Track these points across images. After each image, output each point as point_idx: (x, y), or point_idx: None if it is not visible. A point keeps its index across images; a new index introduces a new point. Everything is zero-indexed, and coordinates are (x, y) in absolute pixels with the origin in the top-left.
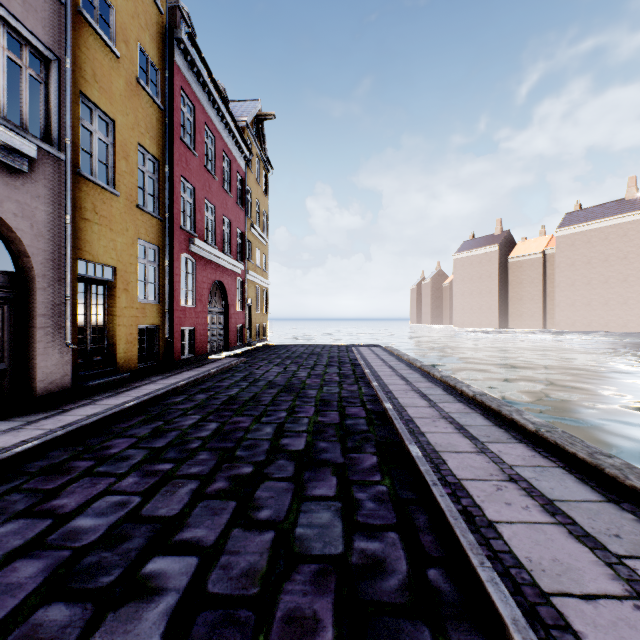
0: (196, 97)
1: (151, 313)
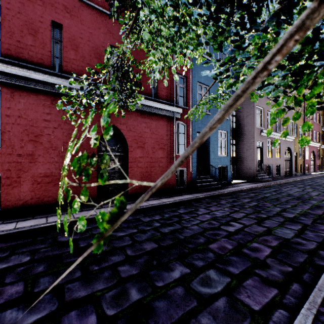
0: None
1: (300, 161)
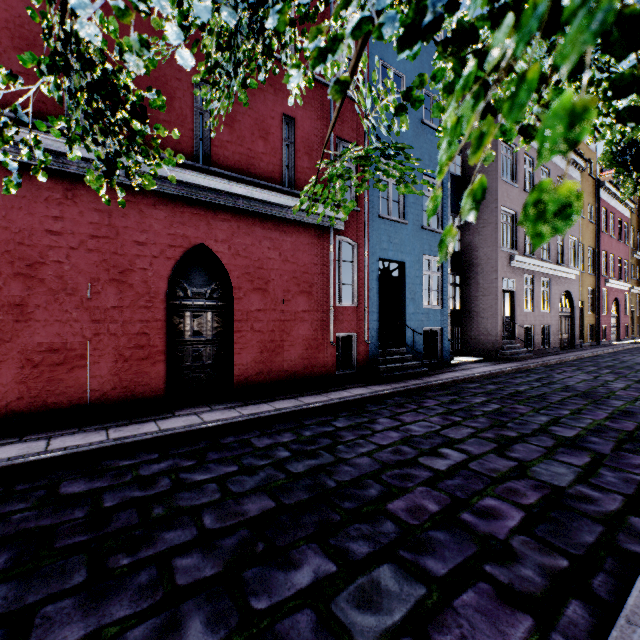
0: (606, 203)
1: (590, 318)
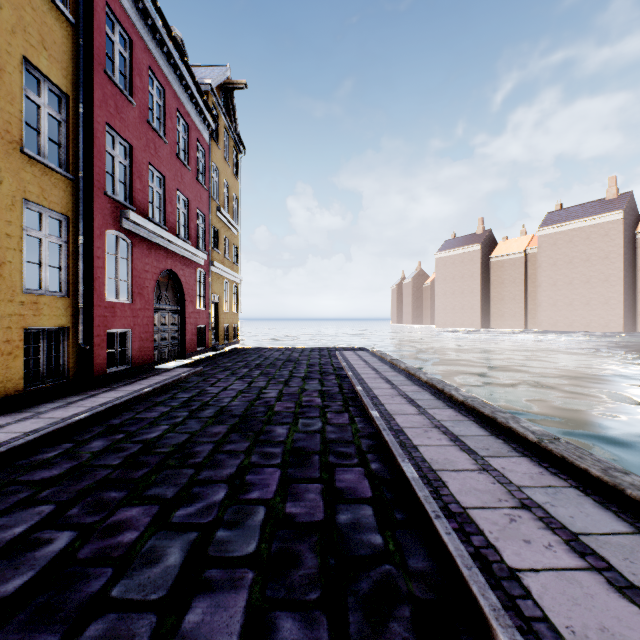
0: (133, 27)
1: (52, 310)
